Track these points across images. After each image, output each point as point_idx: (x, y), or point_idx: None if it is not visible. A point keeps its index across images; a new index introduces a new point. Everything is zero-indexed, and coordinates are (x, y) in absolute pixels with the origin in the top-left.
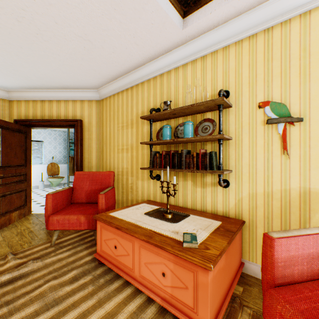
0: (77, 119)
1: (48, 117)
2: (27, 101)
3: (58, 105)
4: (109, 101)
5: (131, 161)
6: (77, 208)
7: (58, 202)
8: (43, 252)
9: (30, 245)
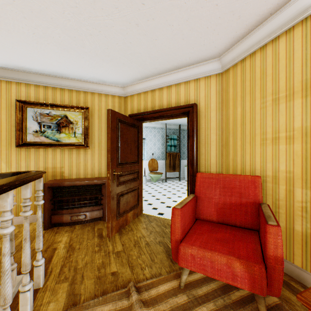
0: (192, 103)
1: (158, 108)
2: (139, 95)
3: (168, 92)
4: (241, 68)
5: (302, 160)
6: (211, 234)
7: (185, 219)
8: (172, 303)
9: (151, 274)
